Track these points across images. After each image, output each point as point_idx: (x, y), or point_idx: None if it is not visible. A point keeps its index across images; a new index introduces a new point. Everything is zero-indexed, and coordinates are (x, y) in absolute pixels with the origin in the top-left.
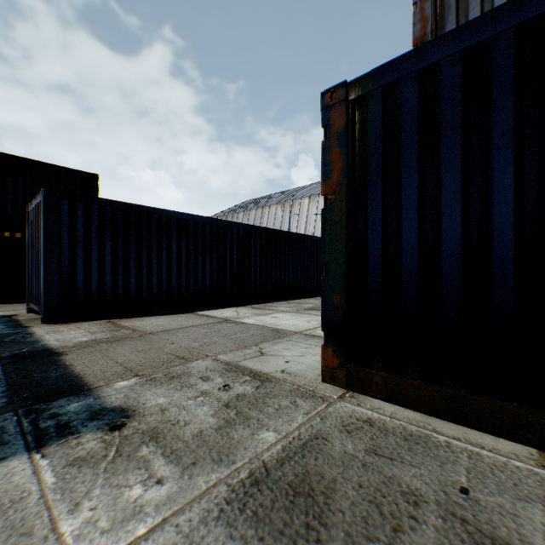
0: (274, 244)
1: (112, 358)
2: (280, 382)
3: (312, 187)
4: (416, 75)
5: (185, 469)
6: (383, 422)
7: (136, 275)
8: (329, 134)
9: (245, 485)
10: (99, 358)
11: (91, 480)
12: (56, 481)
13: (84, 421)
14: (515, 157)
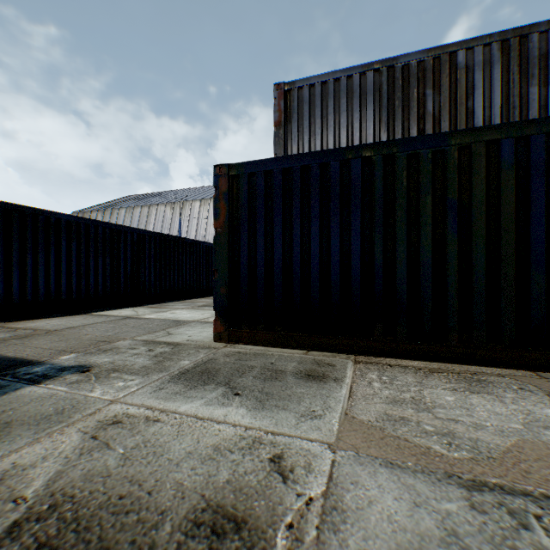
0: (168, 249)
1: (37, 347)
2: (187, 345)
3: (203, 191)
4: (263, 173)
5: (144, 376)
6: (246, 352)
7: (20, 278)
8: (218, 192)
9: (178, 375)
10: (23, 348)
11: (91, 385)
12: (69, 388)
13: (57, 372)
14: (301, 223)
